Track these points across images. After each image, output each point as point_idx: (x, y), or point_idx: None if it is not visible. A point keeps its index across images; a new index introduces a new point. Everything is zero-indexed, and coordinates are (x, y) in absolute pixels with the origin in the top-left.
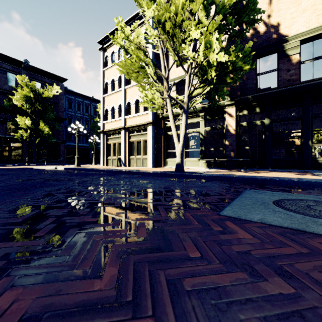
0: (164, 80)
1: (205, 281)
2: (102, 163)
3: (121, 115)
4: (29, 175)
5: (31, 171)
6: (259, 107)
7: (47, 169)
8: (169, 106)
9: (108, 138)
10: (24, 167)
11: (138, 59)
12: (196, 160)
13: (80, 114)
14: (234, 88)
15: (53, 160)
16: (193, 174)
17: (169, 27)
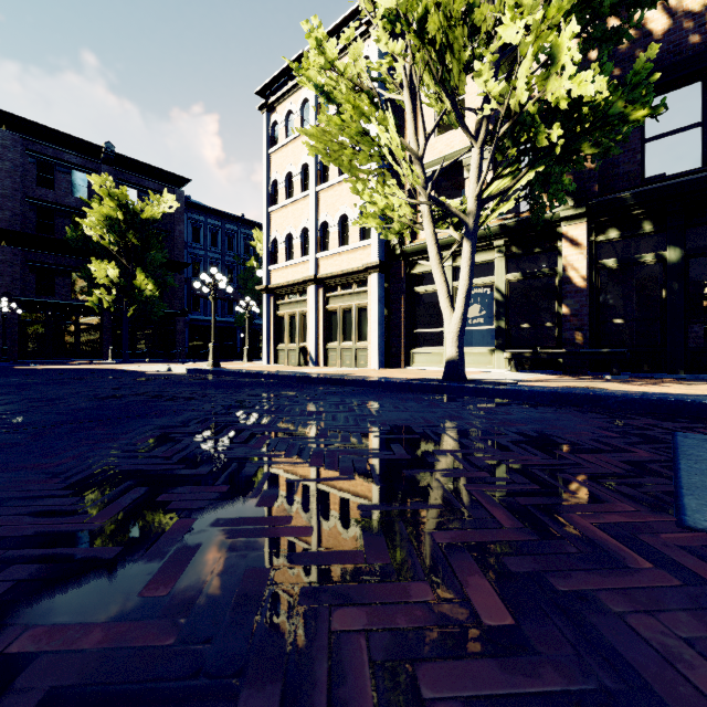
0: (415, 162)
1: None
2: (265, 359)
3: (306, 251)
4: (116, 386)
5: (120, 377)
6: (651, 220)
7: (151, 372)
8: (427, 223)
9: (279, 303)
10: (105, 366)
11: (357, 114)
12: (486, 353)
13: (217, 255)
14: (583, 176)
15: (161, 353)
16: (496, 388)
17: (436, 29)
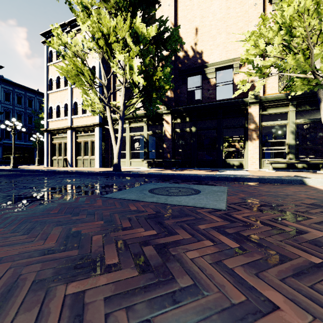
0: (104, 87)
1: (46, 219)
2: (46, 164)
3: (67, 114)
4: None
5: None
6: (188, 117)
7: None
8: (108, 112)
9: (53, 137)
10: None
11: (75, 67)
12: (141, 161)
13: (21, 109)
14: (170, 99)
15: None
16: (124, 173)
17: (103, 44)
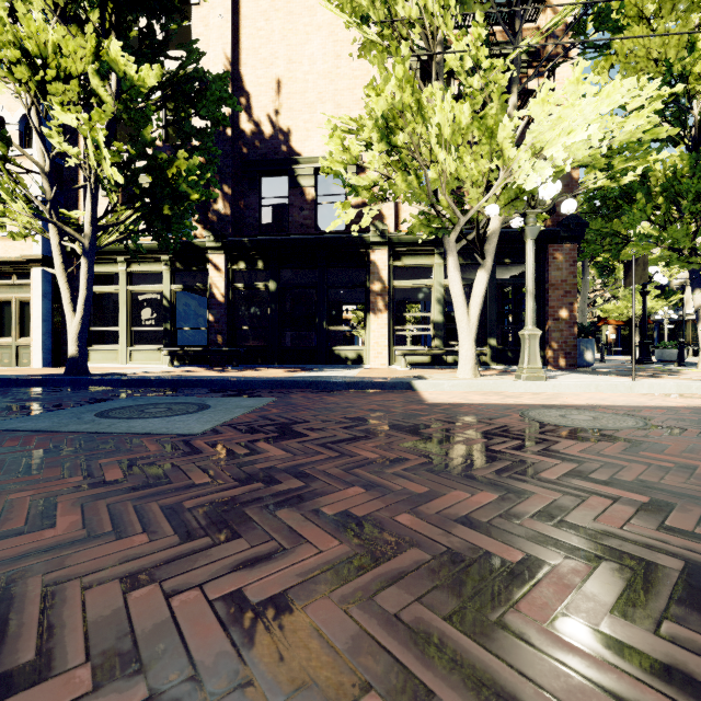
0: (42, 175)
1: None
2: None
3: None
4: None
5: None
6: (263, 260)
7: None
8: (53, 235)
9: None
10: None
11: None
12: (156, 350)
13: None
14: (223, 219)
15: None
16: (87, 378)
17: (27, 78)
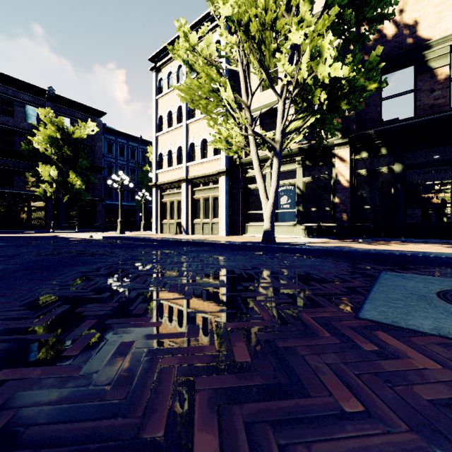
0: (245, 109)
1: None
2: (154, 230)
3: (181, 161)
4: (55, 247)
5: (58, 241)
6: (386, 147)
7: (79, 238)
8: (253, 147)
9: (164, 194)
10: (48, 235)
11: (209, 79)
12: (291, 226)
13: (124, 162)
14: (347, 119)
15: (86, 225)
16: (291, 247)
17: (255, 30)
